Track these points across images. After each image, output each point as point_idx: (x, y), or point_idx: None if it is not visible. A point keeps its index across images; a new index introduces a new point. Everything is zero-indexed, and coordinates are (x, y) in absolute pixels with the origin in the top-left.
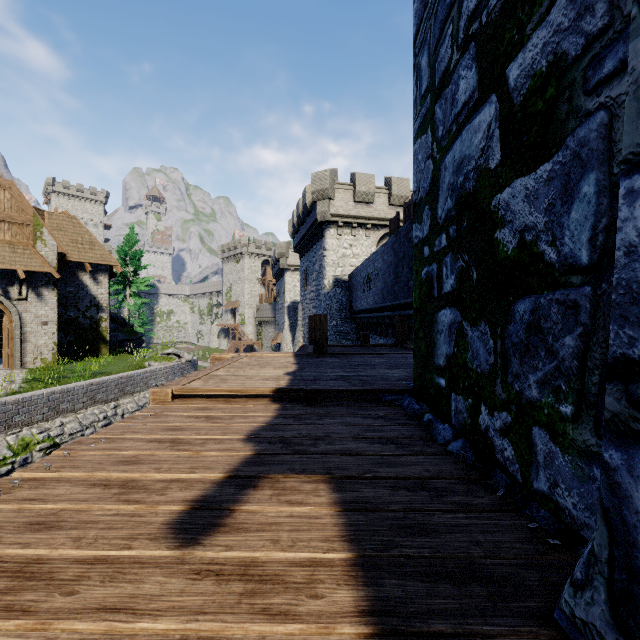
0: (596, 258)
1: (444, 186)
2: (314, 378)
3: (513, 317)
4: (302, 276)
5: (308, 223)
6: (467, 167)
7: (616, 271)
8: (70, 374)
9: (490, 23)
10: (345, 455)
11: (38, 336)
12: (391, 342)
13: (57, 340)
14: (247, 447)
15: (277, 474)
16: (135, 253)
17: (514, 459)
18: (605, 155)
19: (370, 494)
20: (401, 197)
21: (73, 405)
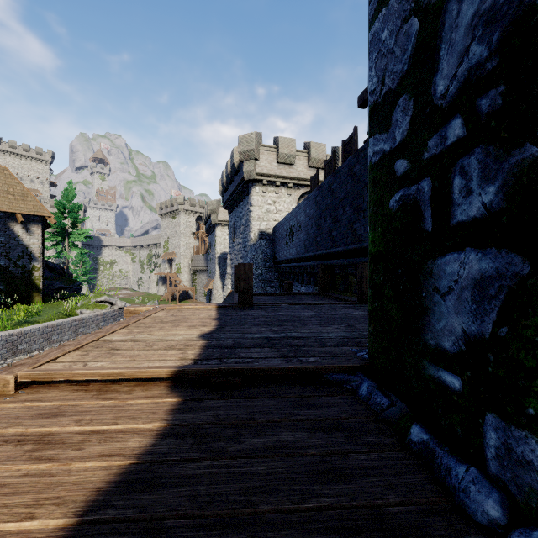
0: None
1: (457, 32)
2: (235, 343)
3: None
4: (231, 230)
5: (236, 182)
6: None
7: None
8: None
9: None
10: None
11: None
12: (312, 290)
13: None
14: None
15: None
16: (73, 206)
17: None
18: None
19: None
20: (319, 160)
21: None
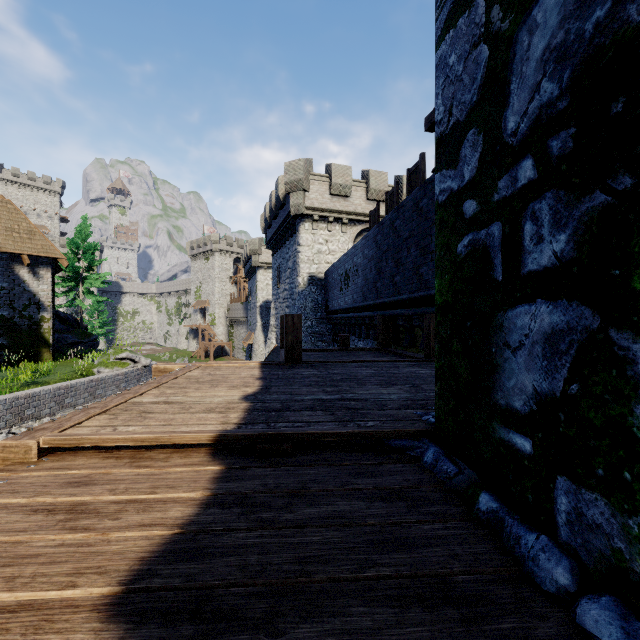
0: None
1: (528, 66)
2: (283, 406)
3: None
4: (275, 274)
5: (281, 217)
6: None
7: None
8: None
9: None
10: None
11: None
12: (372, 345)
13: None
14: None
15: None
16: (89, 246)
17: None
18: None
19: None
20: (379, 191)
21: None
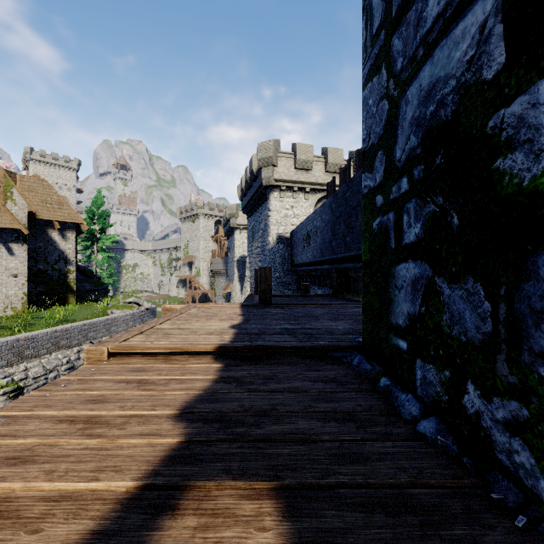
0: None
1: (405, 123)
2: (259, 332)
3: (534, 273)
4: (249, 234)
5: (255, 187)
6: (442, 91)
7: None
8: (37, 322)
9: None
10: (295, 441)
11: (8, 287)
12: (328, 292)
13: (26, 290)
14: (176, 429)
15: (208, 481)
16: (102, 213)
17: (536, 471)
18: None
19: (335, 523)
20: (336, 165)
21: (37, 351)
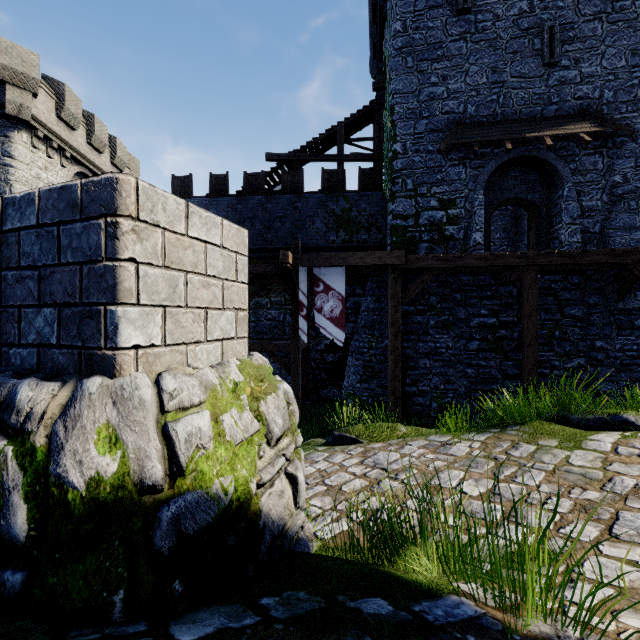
0: (463, 238)
1: (423, 218)
2: None
3: (449, 244)
4: None
5: None
6: (435, 218)
7: (473, 239)
8: None
9: (443, 199)
10: None
11: None
12: None
13: None
14: None
15: None
16: None
17: None
18: (464, 229)
19: None
20: (101, 142)
21: None
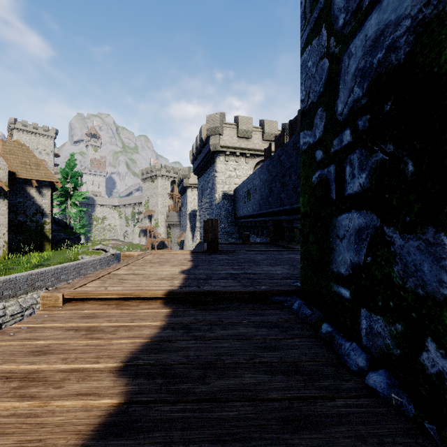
0: None
1: (348, 77)
2: (206, 277)
3: None
4: (199, 191)
5: (204, 152)
6: (393, 35)
7: None
8: (16, 266)
9: None
10: (242, 400)
11: None
12: (265, 240)
13: (7, 239)
14: (117, 387)
15: None
16: (74, 173)
17: None
18: None
19: None
20: (271, 134)
21: (15, 291)
